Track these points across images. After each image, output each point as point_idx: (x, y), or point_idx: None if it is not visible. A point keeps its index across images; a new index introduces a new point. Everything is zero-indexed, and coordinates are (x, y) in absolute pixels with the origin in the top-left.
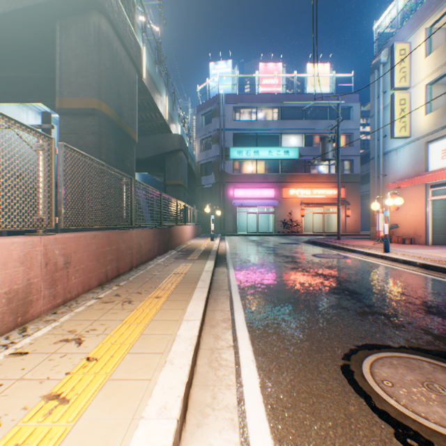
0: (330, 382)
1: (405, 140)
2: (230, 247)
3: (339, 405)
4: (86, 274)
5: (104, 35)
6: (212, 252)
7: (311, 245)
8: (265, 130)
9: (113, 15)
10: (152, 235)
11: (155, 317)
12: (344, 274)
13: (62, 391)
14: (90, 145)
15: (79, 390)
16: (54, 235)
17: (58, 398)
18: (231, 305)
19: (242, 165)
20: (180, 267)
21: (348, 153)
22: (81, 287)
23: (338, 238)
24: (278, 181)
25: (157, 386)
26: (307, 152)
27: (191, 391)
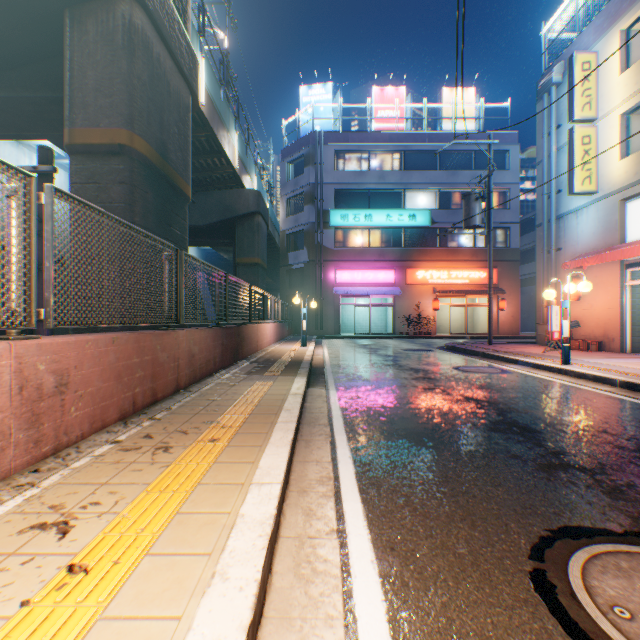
0: (517, 610)
1: (589, 197)
2: (330, 355)
3: None
4: (97, 403)
5: (138, 32)
6: (304, 364)
7: (451, 353)
8: (382, 185)
9: (153, 4)
10: (211, 338)
11: (204, 478)
12: (507, 399)
13: None
14: (117, 200)
15: None
16: (36, 339)
17: None
18: (333, 452)
19: (347, 235)
20: (254, 387)
21: (503, 218)
22: (88, 424)
23: (489, 342)
24: (400, 259)
25: (190, 636)
26: (443, 217)
27: (259, 633)
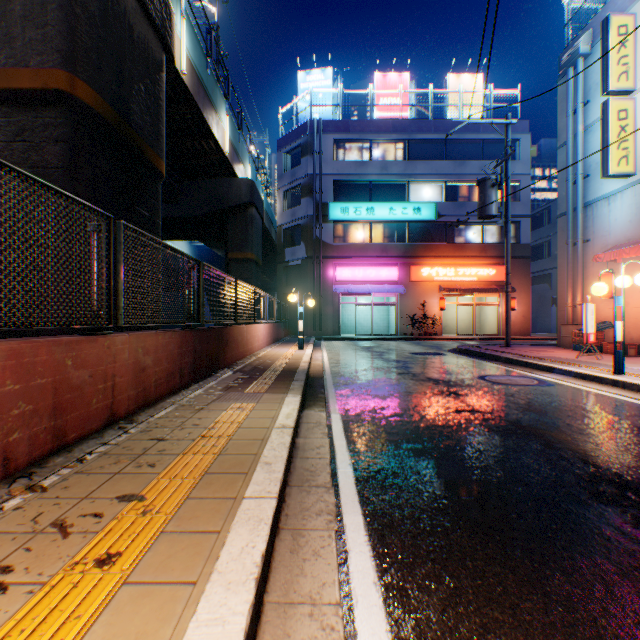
0: None
1: (625, 180)
2: (330, 360)
3: None
4: None
5: None
6: (299, 374)
7: (466, 357)
8: (384, 176)
9: None
10: (176, 343)
11: None
12: (577, 429)
13: None
14: (54, 164)
15: None
16: None
17: None
18: (343, 567)
19: (348, 230)
20: (226, 414)
21: (513, 212)
22: None
23: (507, 345)
24: (404, 255)
25: None
26: (449, 211)
27: None
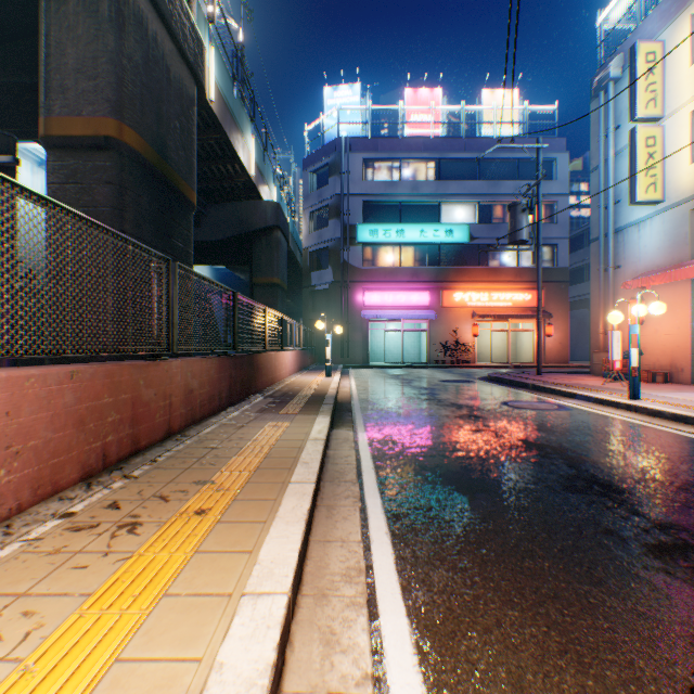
0: None
1: (654, 207)
2: (358, 387)
3: None
4: (45, 460)
5: (128, 3)
6: (328, 399)
7: (495, 385)
8: (415, 197)
9: None
10: (215, 369)
11: (174, 583)
12: (575, 444)
13: None
14: (103, 204)
15: None
16: None
17: None
18: (364, 525)
19: (377, 253)
20: (265, 430)
21: (549, 234)
22: (30, 490)
23: (538, 373)
24: (435, 279)
25: None
26: (483, 233)
27: None
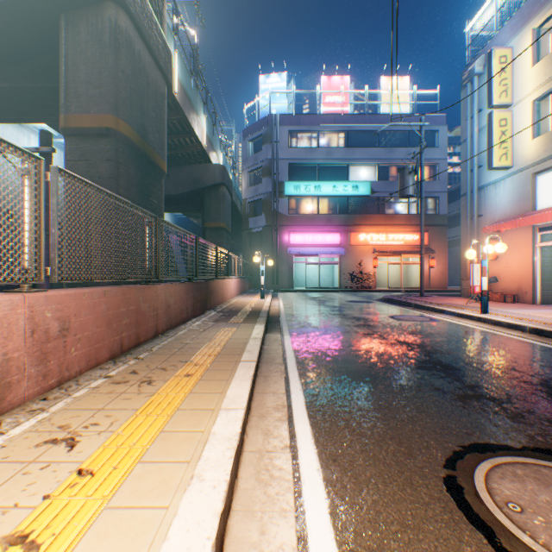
0: (431, 505)
1: (506, 171)
2: (285, 306)
3: (448, 546)
4: (92, 345)
5: (122, 33)
6: (262, 313)
7: (388, 304)
8: (329, 160)
9: (135, 9)
10: (184, 291)
11: (182, 405)
12: (433, 343)
13: (32, 530)
14: (105, 175)
15: (57, 528)
16: (44, 291)
17: (24, 543)
18: (287, 385)
19: (299, 203)
20: (220, 333)
21: (433, 189)
22: (85, 362)
23: (421, 295)
24: (345, 224)
25: (176, 520)
26: (381, 188)
27: (229, 521)
